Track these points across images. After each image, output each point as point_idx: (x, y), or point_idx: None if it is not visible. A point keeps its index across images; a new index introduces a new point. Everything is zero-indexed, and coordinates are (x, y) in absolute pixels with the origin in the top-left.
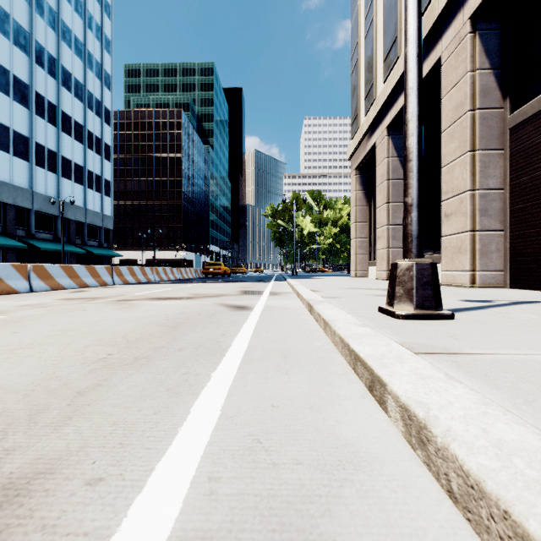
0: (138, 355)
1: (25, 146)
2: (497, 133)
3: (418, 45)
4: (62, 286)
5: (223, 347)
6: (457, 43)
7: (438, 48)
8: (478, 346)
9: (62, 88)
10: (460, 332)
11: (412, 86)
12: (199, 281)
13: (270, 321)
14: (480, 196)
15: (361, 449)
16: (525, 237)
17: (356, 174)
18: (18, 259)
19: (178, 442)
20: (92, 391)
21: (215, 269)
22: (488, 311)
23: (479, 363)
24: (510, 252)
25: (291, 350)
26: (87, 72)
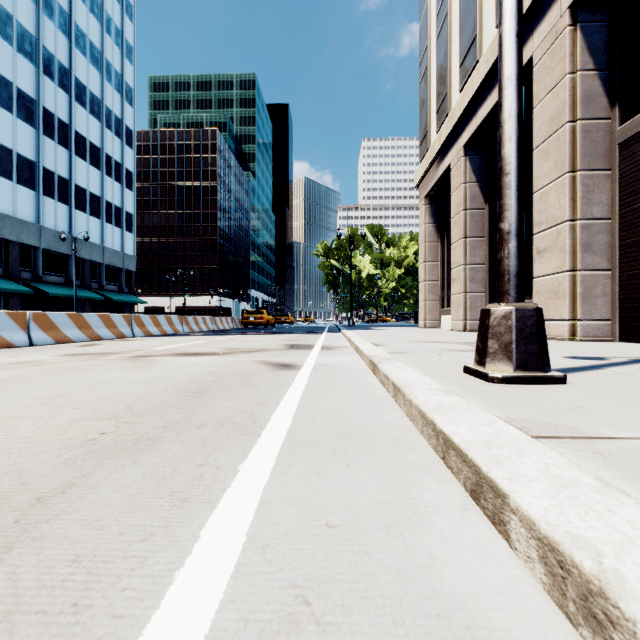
0: (141, 435)
1: (31, 172)
2: (603, 149)
3: (518, 21)
4: (70, 339)
5: (259, 423)
6: (553, 39)
7: (528, 47)
8: (618, 425)
9: (76, 103)
10: (583, 403)
11: (510, 76)
12: (236, 332)
13: (323, 385)
14: (582, 227)
15: (480, 620)
16: (639, 278)
17: (425, 204)
18: (22, 307)
19: (171, 603)
20: (59, 496)
21: (257, 318)
22: (607, 372)
23: (634, 454)
24: (620, 296)
25: (351, 427)
26: (105, 84)
